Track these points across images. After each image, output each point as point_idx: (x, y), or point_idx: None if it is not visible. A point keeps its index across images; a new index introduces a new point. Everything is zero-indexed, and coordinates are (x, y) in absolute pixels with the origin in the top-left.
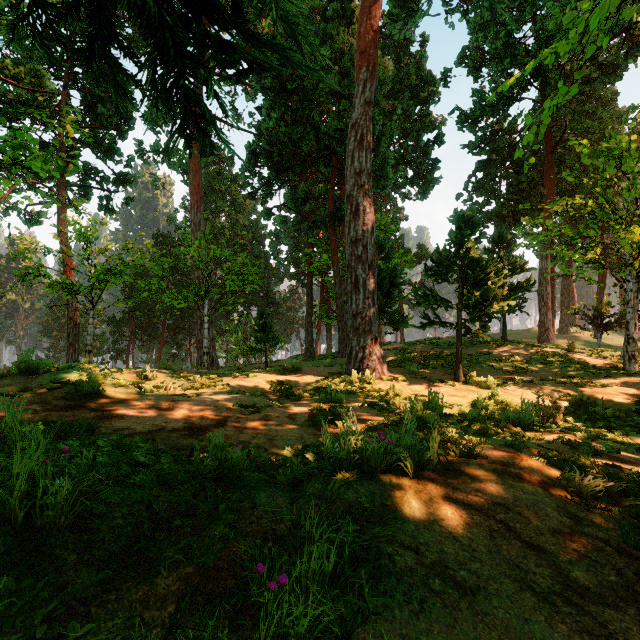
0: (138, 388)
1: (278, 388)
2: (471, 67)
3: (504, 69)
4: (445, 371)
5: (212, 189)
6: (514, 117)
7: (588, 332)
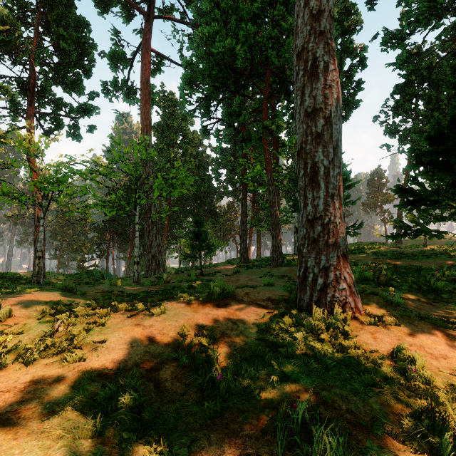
0: None
1: (189, 352)
2: None
3: None
4: (425, 296)
5: (167, 126)
6: (442, 31)
7: None
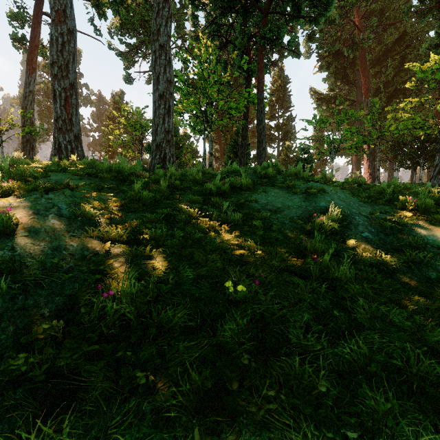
0: None
1: None
2: None
3: None
4: None
5: None
6: None
7: None
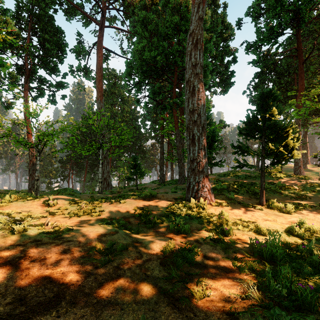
0: (12, 229)
1: (139, 214)
2: (254, 17)
3: (276, 14)
4: (249, 196)
5: (111, 92)
6: (279, 45)
7: (316, 167)
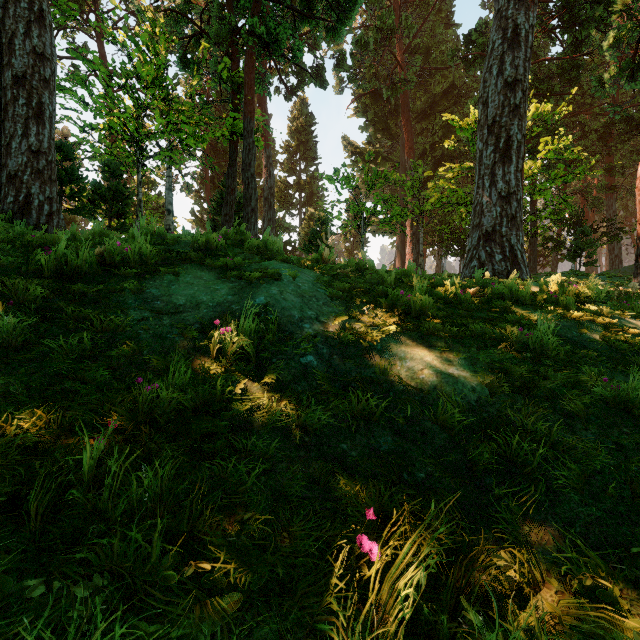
0: None
1: None
2: None
3: None
4: None
5: None
6: None
7: None
